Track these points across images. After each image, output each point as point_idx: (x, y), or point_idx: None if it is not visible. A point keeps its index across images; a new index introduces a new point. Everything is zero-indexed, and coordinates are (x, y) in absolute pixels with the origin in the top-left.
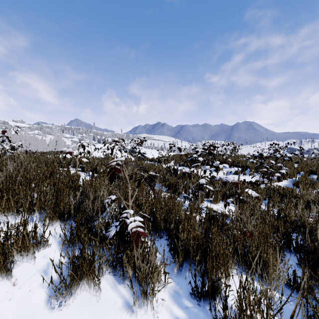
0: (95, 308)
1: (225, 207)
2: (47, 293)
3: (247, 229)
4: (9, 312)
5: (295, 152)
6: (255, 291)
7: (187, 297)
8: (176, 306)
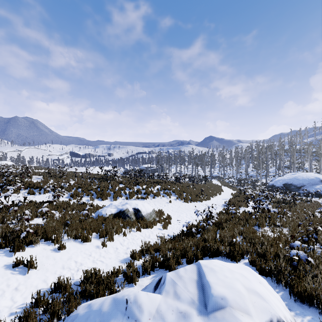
0: (24, 252)
1: (43, 220)
2: (7, 256)
3: (53, 224)
4: (0, 263)
5: (71, 182)
6: (59, 232)
7: (43, 242)
8: (42, 244)
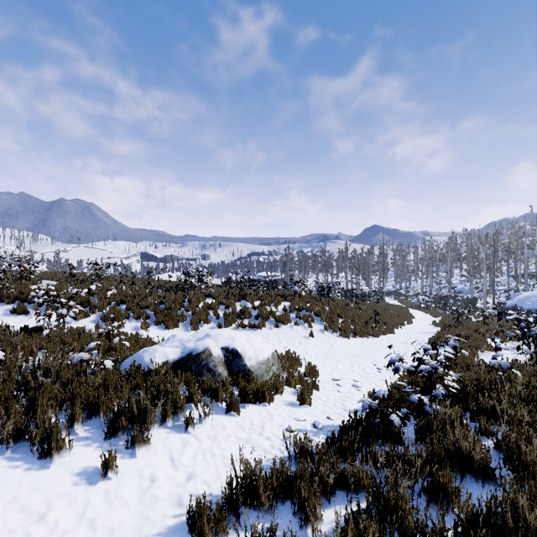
0: None
1: None
2: None
3: None
4: None
5: (92, 286)
6: None
7: None
8: None
